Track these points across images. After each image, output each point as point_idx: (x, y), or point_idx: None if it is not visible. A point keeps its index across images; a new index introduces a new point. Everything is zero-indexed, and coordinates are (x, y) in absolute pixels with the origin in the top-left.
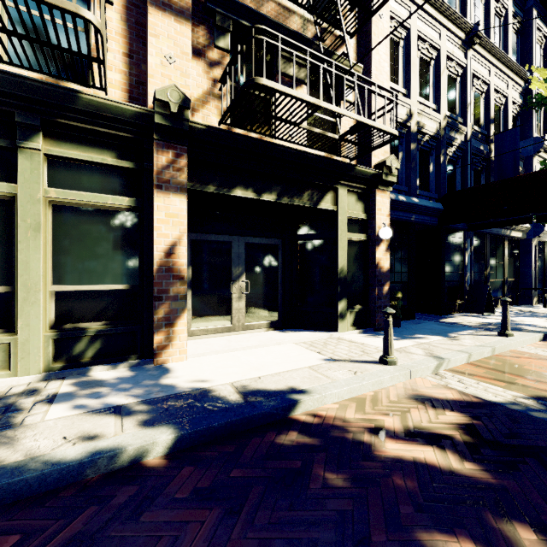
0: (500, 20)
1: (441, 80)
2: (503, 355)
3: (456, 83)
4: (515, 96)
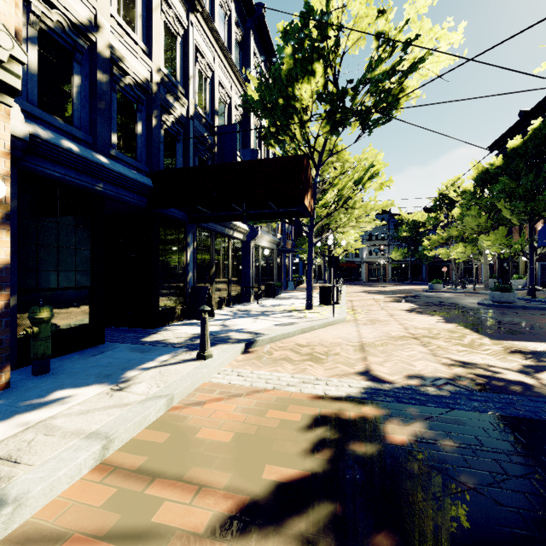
0: (225, 18)
1: (153, 17)
2: (184, 406)
3: (177, 42)
4: (238, 102)
